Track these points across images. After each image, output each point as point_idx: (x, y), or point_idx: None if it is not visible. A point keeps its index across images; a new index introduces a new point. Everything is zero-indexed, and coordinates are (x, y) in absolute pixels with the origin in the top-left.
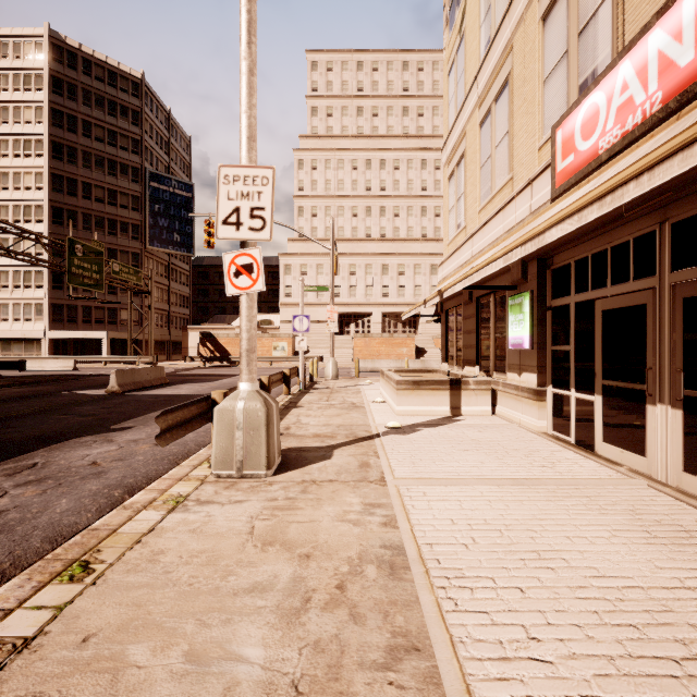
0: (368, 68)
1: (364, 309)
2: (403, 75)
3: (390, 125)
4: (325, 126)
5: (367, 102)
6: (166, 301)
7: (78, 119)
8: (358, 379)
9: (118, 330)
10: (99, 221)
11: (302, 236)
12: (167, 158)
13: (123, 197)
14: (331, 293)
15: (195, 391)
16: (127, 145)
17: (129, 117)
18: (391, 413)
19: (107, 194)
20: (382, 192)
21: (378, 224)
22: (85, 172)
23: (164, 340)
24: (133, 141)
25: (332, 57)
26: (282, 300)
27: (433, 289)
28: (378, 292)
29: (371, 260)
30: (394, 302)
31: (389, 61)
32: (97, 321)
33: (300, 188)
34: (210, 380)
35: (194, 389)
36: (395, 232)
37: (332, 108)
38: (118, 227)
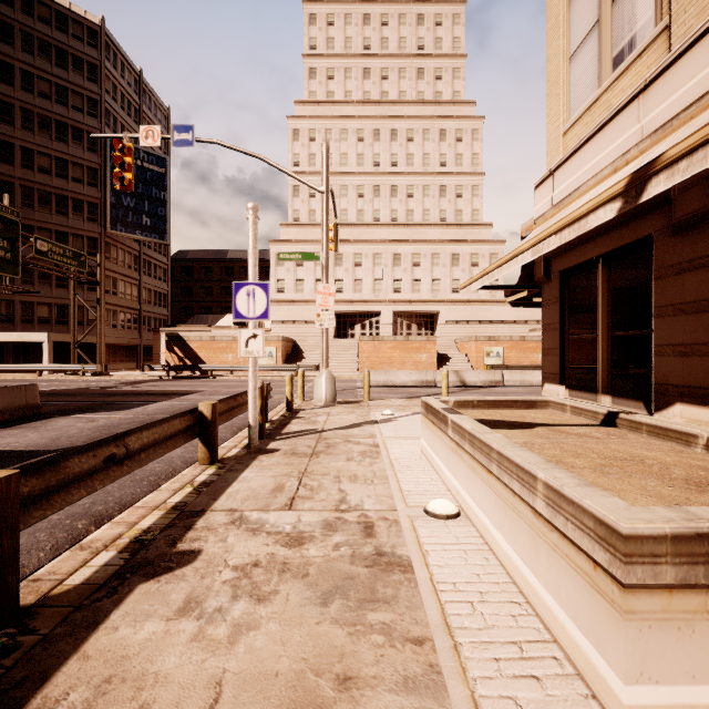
0: (376, 21)
1: (371, 308)
2: (418, 31)
3: (402, 90)
4: (325, 91)
5: (375, 63)
6: (135, 297)
7: (16, 68)
8: (369, 405)
9: (69, 332)
10: (44, 197)
11: (297, 221)
12: (137, 128)
13: (76, 169)
14: (324, 263)
15: (48, 439)
16: (82, 105)
17: (83, 70)
18: (560, 671)
19: (54, 163)
20: (393, 168)
21: (388, 207)
22: (25, 135)
23: (134, 344)
24: (89, 100)
25: (334, 8)
26: (273, 296)
27: (455, 283)
28: (388, 287)
29: (381, 249)
30: (408, 298)
31: (401, 14)
32: (41, 321)
33: (295, 164)
34: (131, 405)
35: (60, 431)
36: (409, 216)
37: (334, 69)
38: (69, 204)
